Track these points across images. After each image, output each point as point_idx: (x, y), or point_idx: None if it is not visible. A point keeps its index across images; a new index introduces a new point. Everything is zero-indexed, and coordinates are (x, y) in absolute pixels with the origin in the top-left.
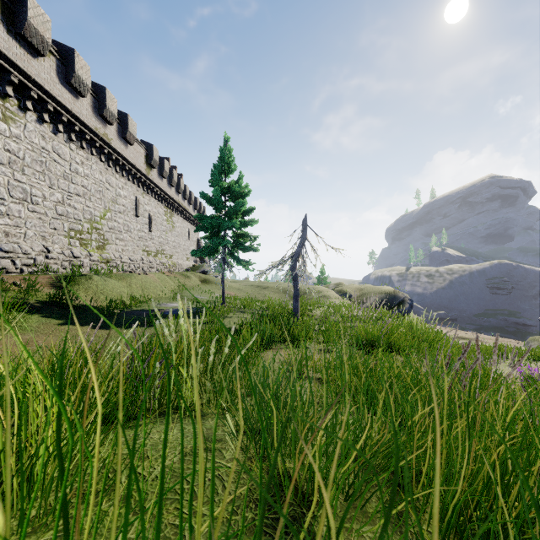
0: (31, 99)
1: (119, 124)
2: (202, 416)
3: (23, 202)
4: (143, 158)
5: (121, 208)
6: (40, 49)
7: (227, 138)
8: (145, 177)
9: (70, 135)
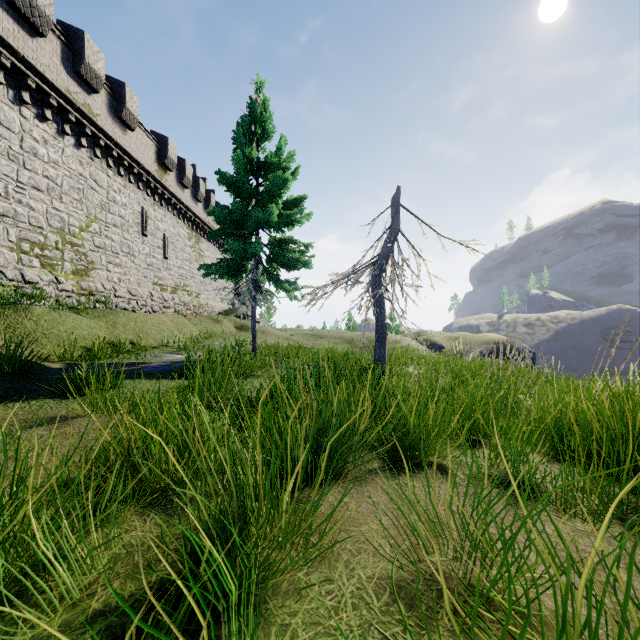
0: None
1: (111, 96)
2: None
3: None
4: (153, 154)
5: (118, 220)
6: None
7: (260, 83)
8: (156, 182)
9: (20, 93)
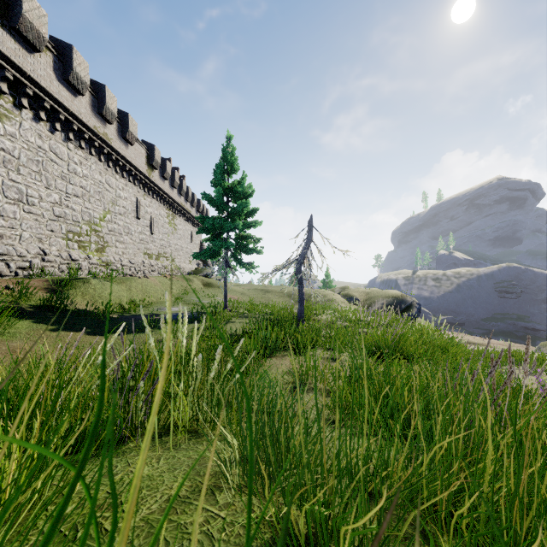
0: (27, 96)
1: (119, 123)
2: (196, 438)
3: (18, 203)
4: (144, 158)
5: (122, 210)
6: (35, 44)
7: (230, 137)
8: (146, 178)
9: (68, 134)
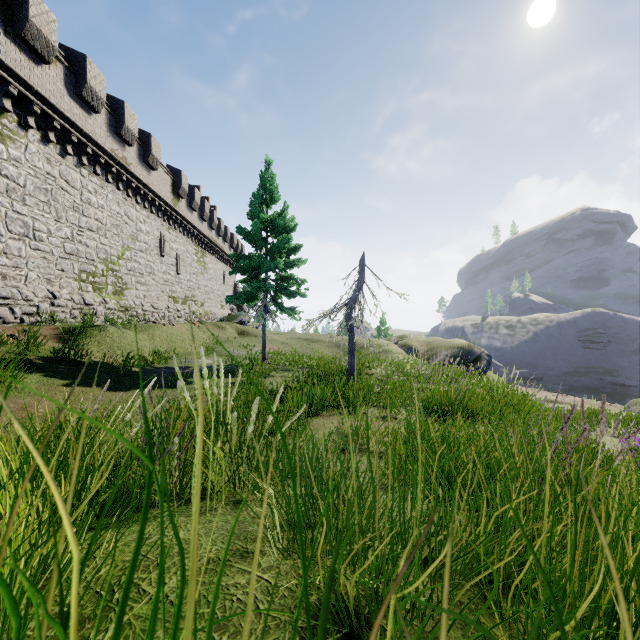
0: (34, 114)
1: (140, 145)
2: (234, 503)
3: (24, 239)
4: (169, 186)
5: (143, 246)
6: (44, 54)
7: (269, 162)
8: (171, 209)
9: (81, 158)
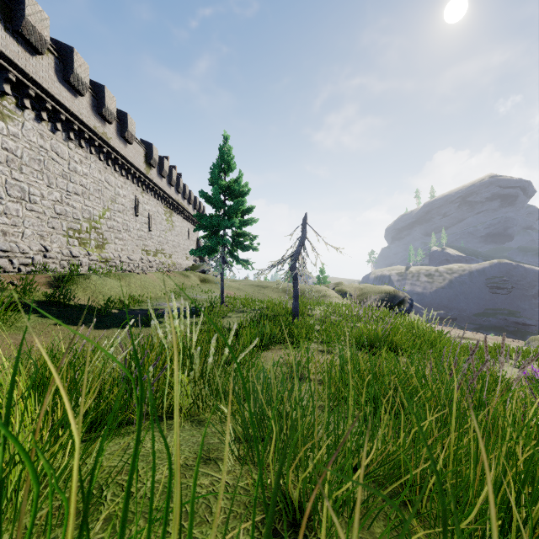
0: (29, 97)
1: (118, 123)
2: (198, 421)
3: (21, 201)
4: (143, 157)
5: (121, 208)
6: (38, 47)
7: (226, 137)
8: (144, 176)
9: (69, 134)
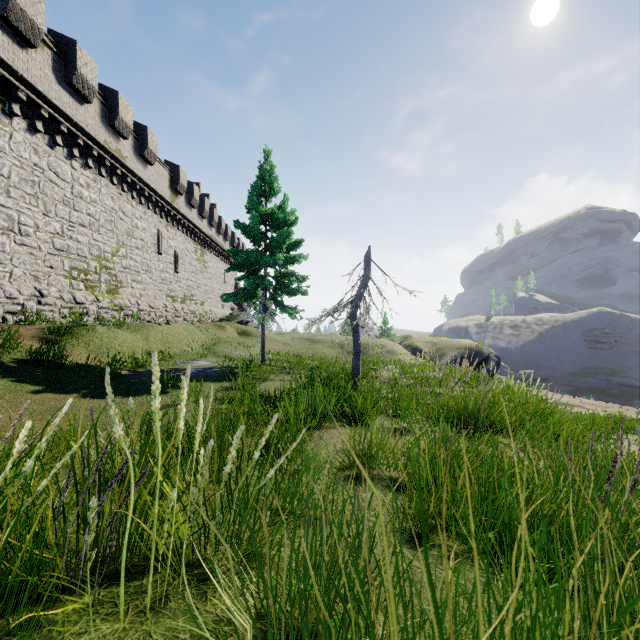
0: (19, 101)
1: (136, 139)
2: (197, 580)
3: (8, 233)
4: (167, 182)
5: (139, 243)
6: (29, 37)
7: (268, 152)
8: (169, 206)
9: (72, 150)
